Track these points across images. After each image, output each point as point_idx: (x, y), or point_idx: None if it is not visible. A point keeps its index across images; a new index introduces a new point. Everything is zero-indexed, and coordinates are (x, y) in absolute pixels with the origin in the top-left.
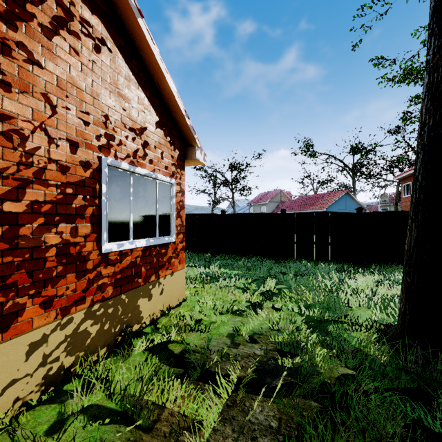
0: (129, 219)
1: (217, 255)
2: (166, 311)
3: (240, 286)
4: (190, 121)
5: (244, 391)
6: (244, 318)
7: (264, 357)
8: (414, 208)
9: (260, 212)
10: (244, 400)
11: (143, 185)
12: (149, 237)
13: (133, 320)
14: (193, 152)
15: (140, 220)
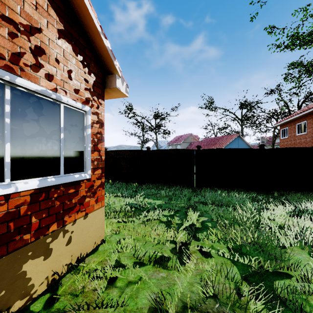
0: (3, 151)
1: (143, 185)
2: (75, 263)
3: (163, 220)
4: (108, 43)
5: None
6: (170, 271)
7: None
8: None
9: None
10: None
11: (36, 106)
12: (47, 176)
13: (12, 296)
14: (112, 81)
15: (28, 153)
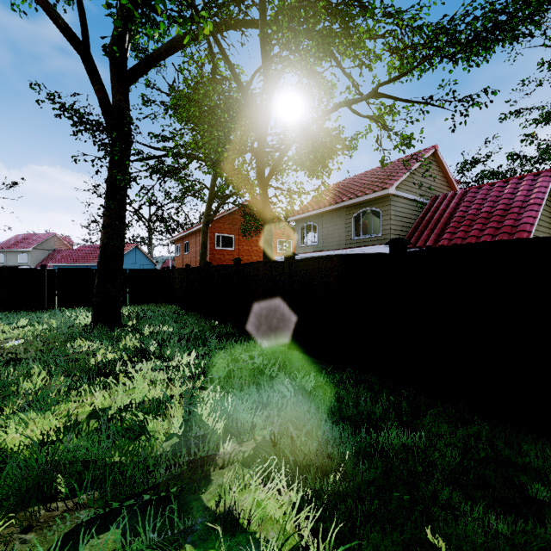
0: None
1: None
2: None
3: None
4: None
5: (3, 346)
6: None
7: (15, 340)
8: (97, 271)
9: (18, 262)
10: (3, 347)
11: None
12: None
13: None
14: None
15: None
